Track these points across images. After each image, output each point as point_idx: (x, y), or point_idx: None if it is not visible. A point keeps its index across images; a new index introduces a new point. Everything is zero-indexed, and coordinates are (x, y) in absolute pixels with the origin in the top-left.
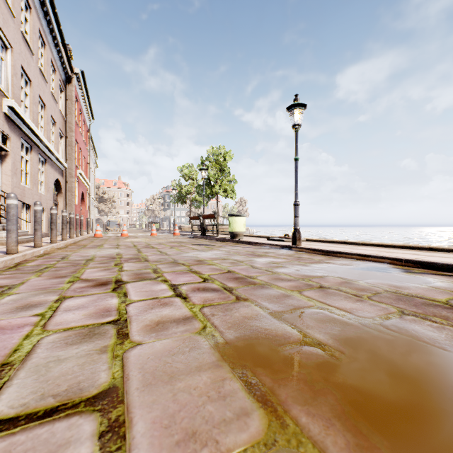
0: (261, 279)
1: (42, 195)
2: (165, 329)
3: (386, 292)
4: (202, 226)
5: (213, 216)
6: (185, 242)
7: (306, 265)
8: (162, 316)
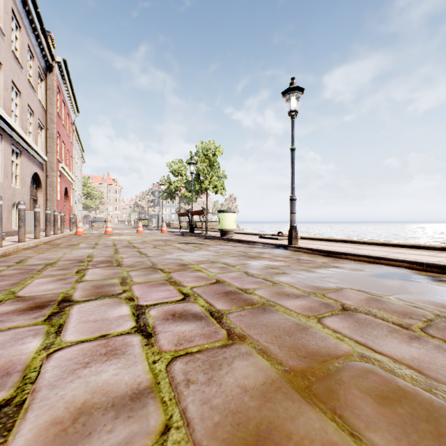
0: (260, 294)
1: (16, 189)
2: (84, 437)
3: (439, 319)
4: (191, 223)
5: (202, 212)
6: (172, 240)
7: (310, 271)
8: (96, 387)
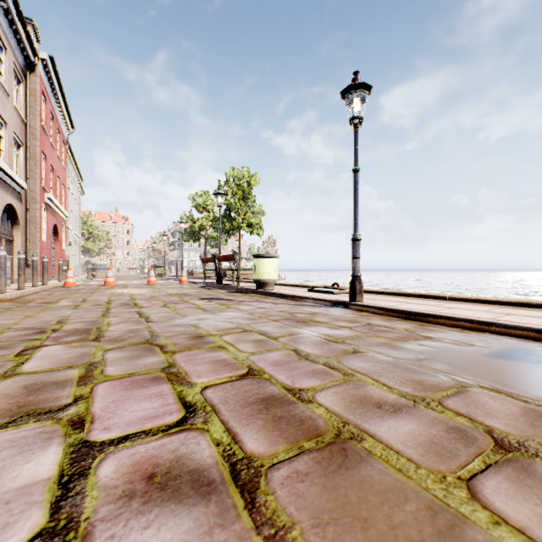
0: (327, 403)
1: None
2: None
3: None
4: (218, 272)
5: (232, 257)
6: (191, 294)
7: (395, 347)
8: None
